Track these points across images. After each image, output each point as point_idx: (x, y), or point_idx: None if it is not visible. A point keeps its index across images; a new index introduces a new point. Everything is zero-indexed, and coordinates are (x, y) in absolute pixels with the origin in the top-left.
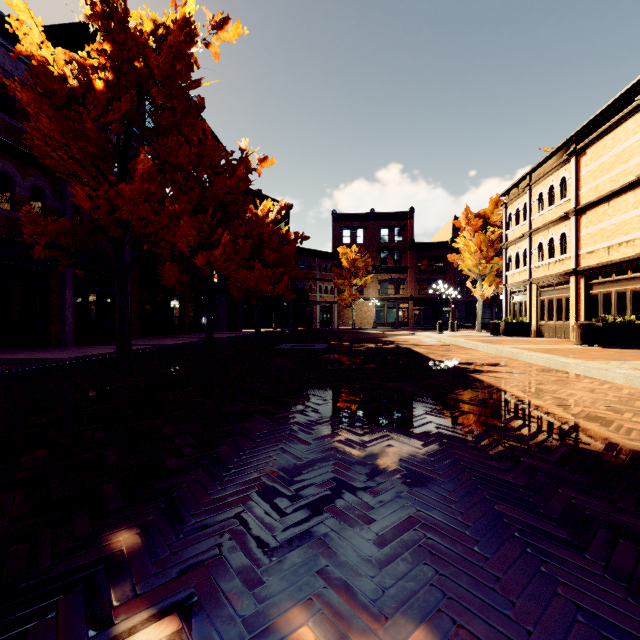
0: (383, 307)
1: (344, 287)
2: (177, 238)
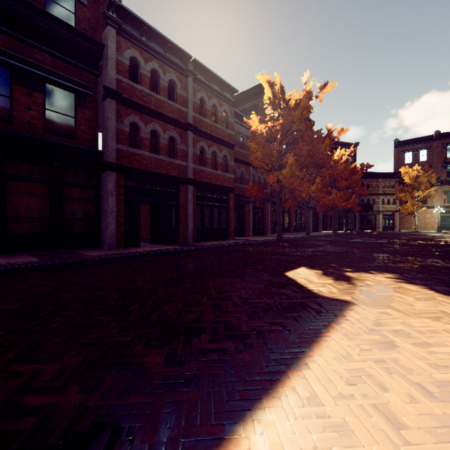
0: (449, 214)
1: (406, 199)
2: (303, 189)
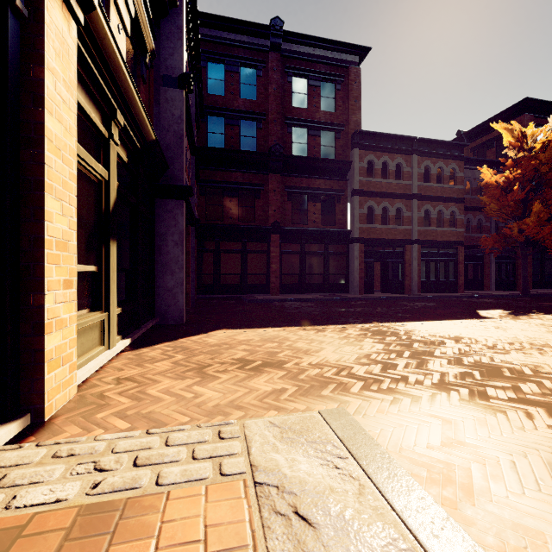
0: None
1: None
2: None
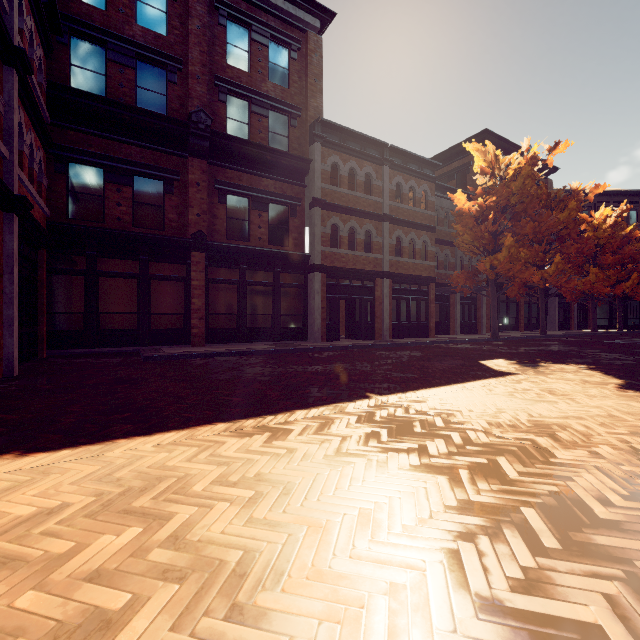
0: None
1: None
2: (525, 276)
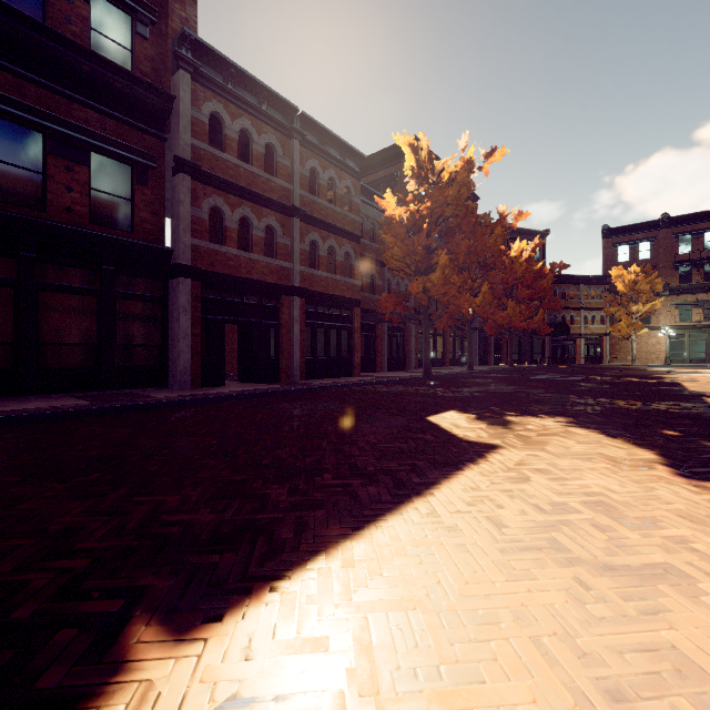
0: (683, 338)
1: (619, 315)
2: (461, 302)
